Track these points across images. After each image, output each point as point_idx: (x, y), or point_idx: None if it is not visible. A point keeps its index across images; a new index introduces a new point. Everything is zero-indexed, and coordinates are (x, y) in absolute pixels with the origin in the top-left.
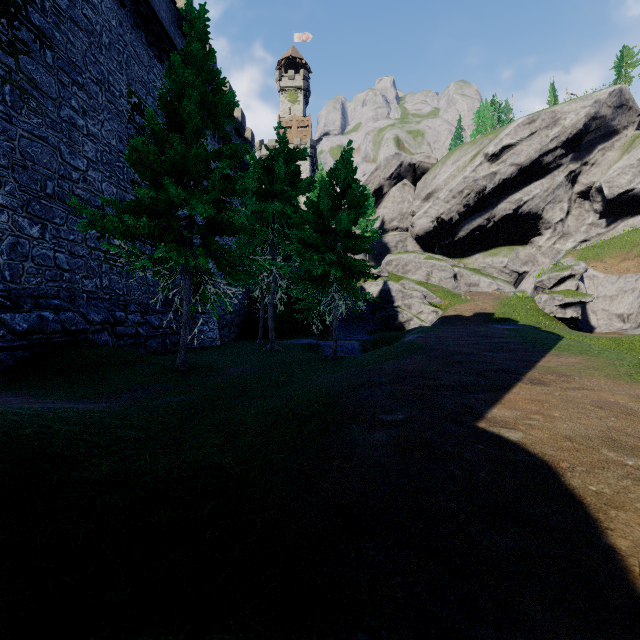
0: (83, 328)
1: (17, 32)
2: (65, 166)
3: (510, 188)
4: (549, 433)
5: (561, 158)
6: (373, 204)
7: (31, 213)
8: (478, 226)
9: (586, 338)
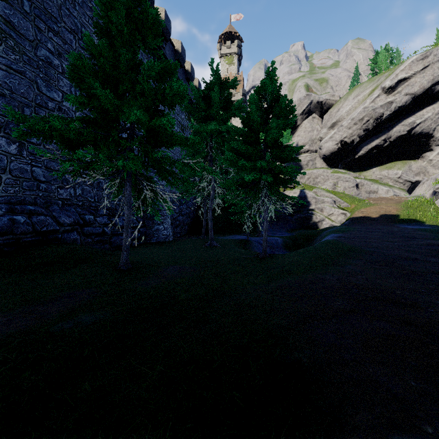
0: (53, 229)
1: None
2: (41, 96)
3: (404, 113)
4: None
5: None
6: (289, 133)
7: (9, 133)
8: (376, 146)
9: None
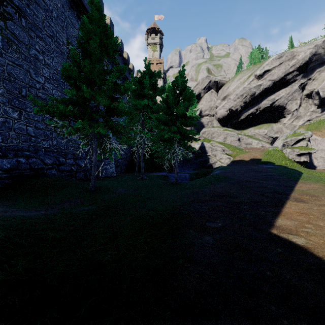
0: (41, 167)
1: (5, 8)
2: (32, 80)
3: (268, 93)
4: (323, 239)
5: (296, 76)
6: (195, 102)
7: (13, 105)
8: (251, 113)
9: (313, 172)
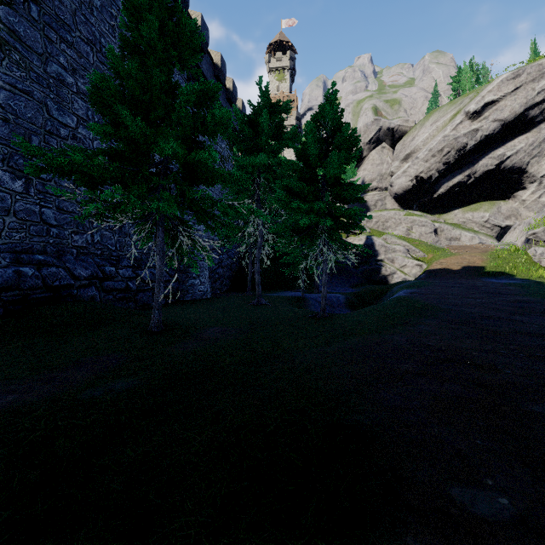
0: (67, 283)
1: None
2: (52, 122)
3: (492, 144)
4: None
5: None
6: (353, 167)
7: (13, 167)
8: (458, 183)
9: None
